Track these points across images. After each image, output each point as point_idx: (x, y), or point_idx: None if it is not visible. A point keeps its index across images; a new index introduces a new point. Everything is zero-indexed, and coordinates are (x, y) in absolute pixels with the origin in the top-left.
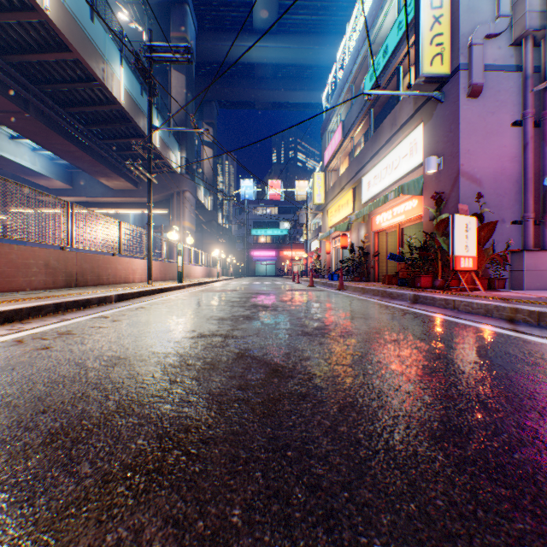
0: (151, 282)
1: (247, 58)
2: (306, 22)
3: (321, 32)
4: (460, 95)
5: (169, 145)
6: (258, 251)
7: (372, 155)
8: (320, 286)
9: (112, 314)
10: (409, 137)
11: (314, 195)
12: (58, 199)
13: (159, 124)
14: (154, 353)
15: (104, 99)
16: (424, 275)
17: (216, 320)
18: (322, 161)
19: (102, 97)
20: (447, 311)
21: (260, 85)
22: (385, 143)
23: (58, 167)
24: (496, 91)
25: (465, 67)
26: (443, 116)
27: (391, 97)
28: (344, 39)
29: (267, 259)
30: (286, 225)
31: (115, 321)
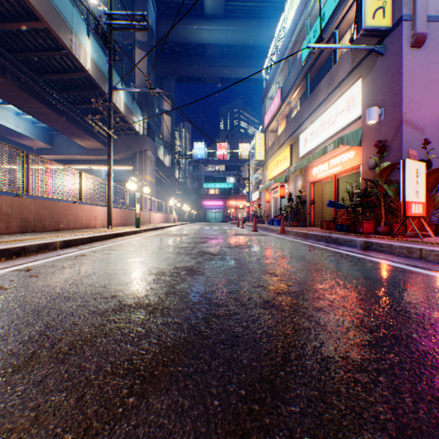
0: (111, 227)
1: (199, 39)
2: (248, 8)
3: (261, 16)
4: (403, 45)
5: (133, 111)
6: (208, 201)
7: (309, 113)
8: (262, 231)
9: (40, 266)
10: (346, 93)
11: (255, 152)
12: (12, 147)
13: (123, 92)
14: (5, 363)
15: (73, 67)
16: (366, 221)
17: (152, 276)
18: (262, 124)
19: (72, 65)
20: (414, 261)
21: (210, 63)
22: (321, 101)
23: (39, 129)
24: (438, 41)
25: (408, 18)
26: (383, 69)
27: (327, 62)
28: (283, 16)
29: (215, 207)
30: (232, 179)
31: (31, 277)
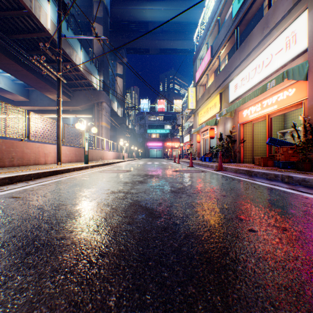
0: (60, 163)
1: (143, 18)
2: None
3: None
4: None
5: (91, 70)
6: (151, 143)
7: (240, 61)
8: (197, 166)
9: None
10: (285, 31)
11: (188, 103)
12: None
13: (82, 54)
14: None
15: (36, 28)
16: None
17: None
18: (194, 80)
19: (34, 25)
20: None
21: (152, 37)
22: (254, 47)
23: (18, 85)
24: None
25: None
26: None
27: (257, 13)
28: None
29: (156, 147)
30: (168, 127)
31: None
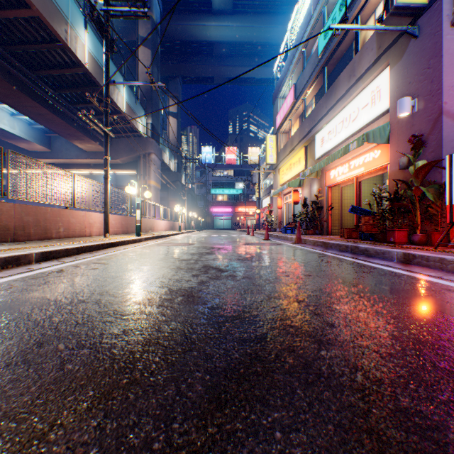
0: (108, 235)
1: (206, 37)
2: (259, 3)
3: (272, 12)
4: (443, 23)
5: (136, 111)
6: (217, 208)
7: (326, 110)
8: (275, 239)
9: None
10: (371, 85)
11: (266, 155)
12: None
13: (125, 91)
14: None
15: (70, 62)
16: (398, 229)
17: (134, 306)
18: (274, 125)
19: (68, 59)
20: None
21: (218, 62)
22: (341, 96)
23: (36, 131)
24: None
25: None
26: (417, 53)
27: (346, 53)
28: (296, 8)
29: (224, 214)
30: (241, 185)
31: None
